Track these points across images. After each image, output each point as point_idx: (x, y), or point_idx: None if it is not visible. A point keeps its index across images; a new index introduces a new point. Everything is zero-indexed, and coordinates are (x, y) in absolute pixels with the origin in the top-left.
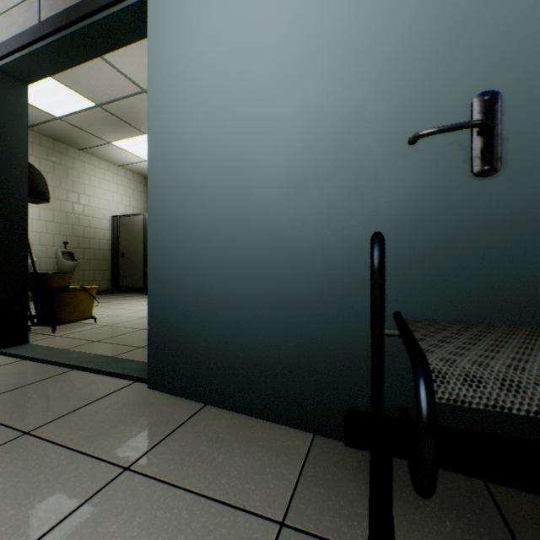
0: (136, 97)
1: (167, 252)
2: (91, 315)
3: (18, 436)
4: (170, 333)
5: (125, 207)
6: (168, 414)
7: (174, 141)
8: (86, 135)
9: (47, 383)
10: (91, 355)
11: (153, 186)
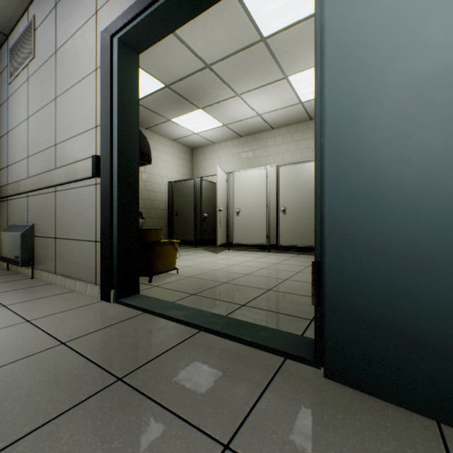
0: (199, 73)
1: (363, 200)
2: (174, 267)
3: (219, 452)
4: (369, 311)
5: (177, 175)
6: (400, 438)
7: (378, 45)
8: (153, 115)
9: (188, 349)
10: (207, 313)
11: (335, 114)
